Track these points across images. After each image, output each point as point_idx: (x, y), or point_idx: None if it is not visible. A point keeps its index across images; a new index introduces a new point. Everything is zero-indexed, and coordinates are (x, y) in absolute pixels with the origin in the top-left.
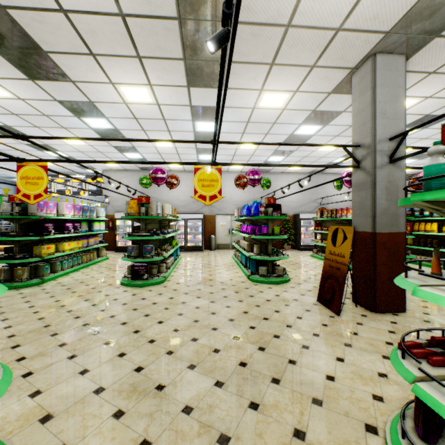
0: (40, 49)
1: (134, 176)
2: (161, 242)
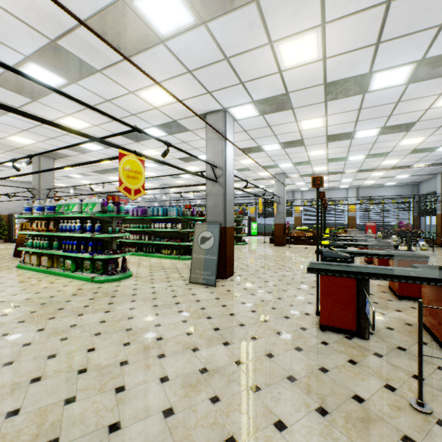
0: None
1: None
2: None
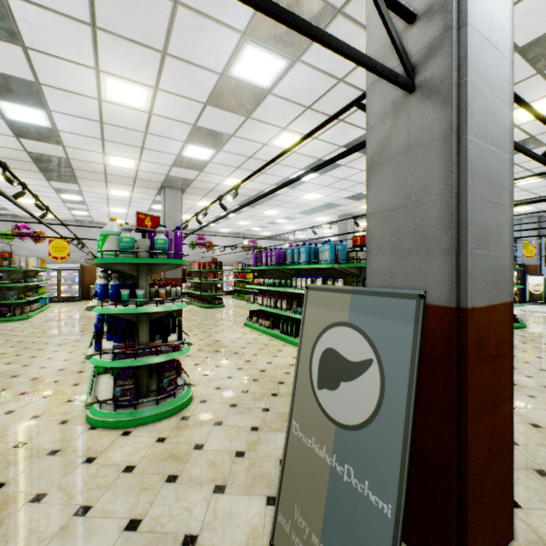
0: None
1: None
2: (26, 291)
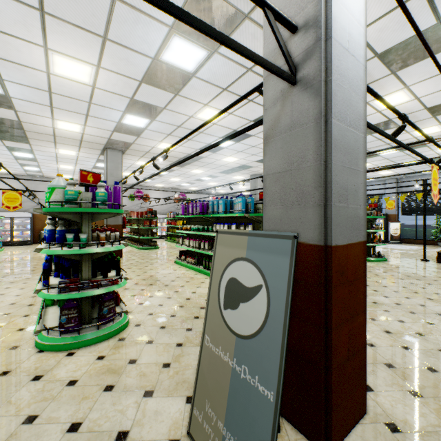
0: None
1: None
2: None
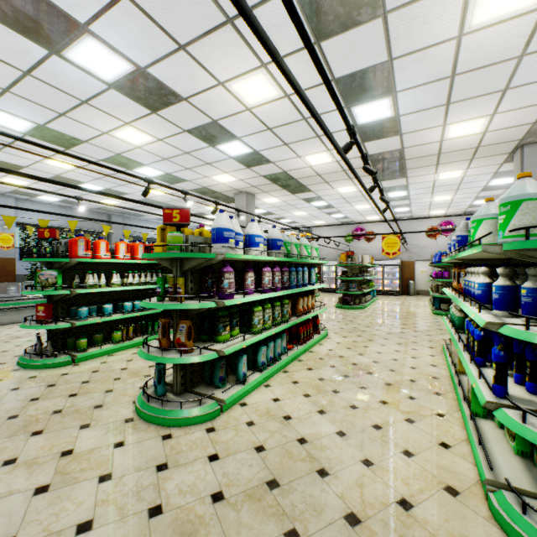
0: (303, 185)
1: (336, 229)
2: (360, 283)
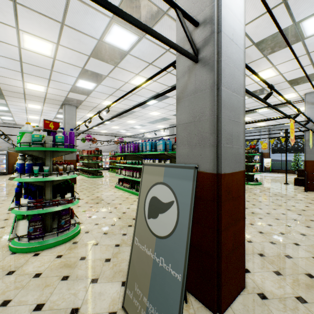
0: None
1: None
2: None
